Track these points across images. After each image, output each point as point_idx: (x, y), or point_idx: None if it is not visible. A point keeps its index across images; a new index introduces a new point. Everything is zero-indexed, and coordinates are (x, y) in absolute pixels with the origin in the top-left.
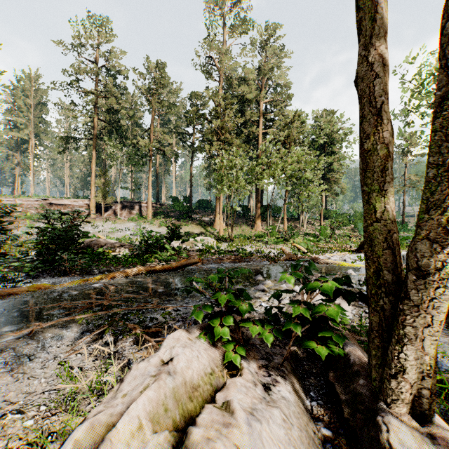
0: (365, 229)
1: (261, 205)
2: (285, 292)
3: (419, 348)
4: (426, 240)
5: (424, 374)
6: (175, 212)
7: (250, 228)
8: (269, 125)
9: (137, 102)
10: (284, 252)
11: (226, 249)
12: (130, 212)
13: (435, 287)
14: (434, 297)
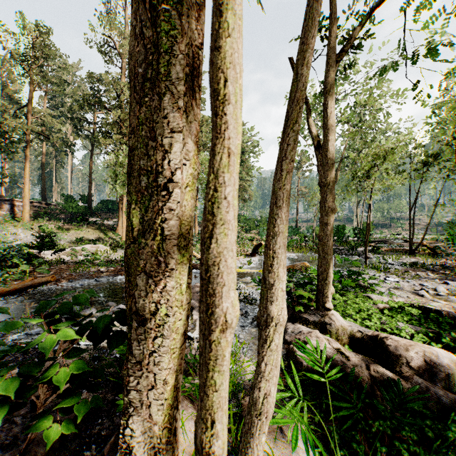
0: (125, 251)
1: None
2: (2, 351)
3: (146, 417)
4: (144, 274)
5: (156, 449)
6: (67, 214)
7: None
8: None
9: (11, 70)
10: None
11: (119, 258)
12: None
13: (154, 337)
14: (155, 350)
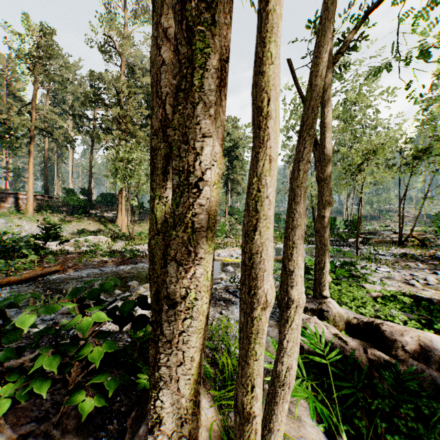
0: (149, 242)
1: None
2: (41, 332)
3: (175, 391)
4: (174, 262)
5: (183, 419)
6: (68, 207)
7: None
8: None
9: (15, 69)
10: None
11: (120, 249)
12: (1, 206)
13: (183, 319)
14: (184, 330)
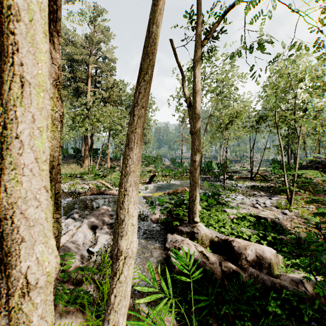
0: None
1: (91, 148)
2: None
3: None
4: None
5: None
6: None
7: (80, 166)
8: (96, 86)
9: None
10: (90, 188)
11: None
12: None
13: None
14: None
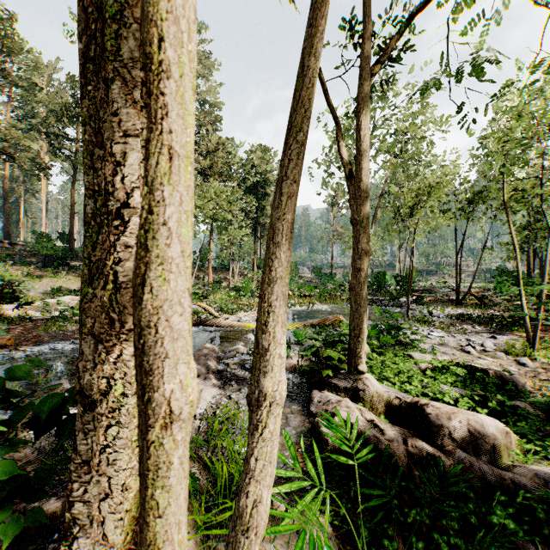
0: (80, 305)
1: None
2: None
3: (99, 538)
4: (92, 338)
5: None
6: (40, 257)
7: None
8: None
9: None
10: None
11: None
12: None
13: (106, 427)
14: (108, 444)
